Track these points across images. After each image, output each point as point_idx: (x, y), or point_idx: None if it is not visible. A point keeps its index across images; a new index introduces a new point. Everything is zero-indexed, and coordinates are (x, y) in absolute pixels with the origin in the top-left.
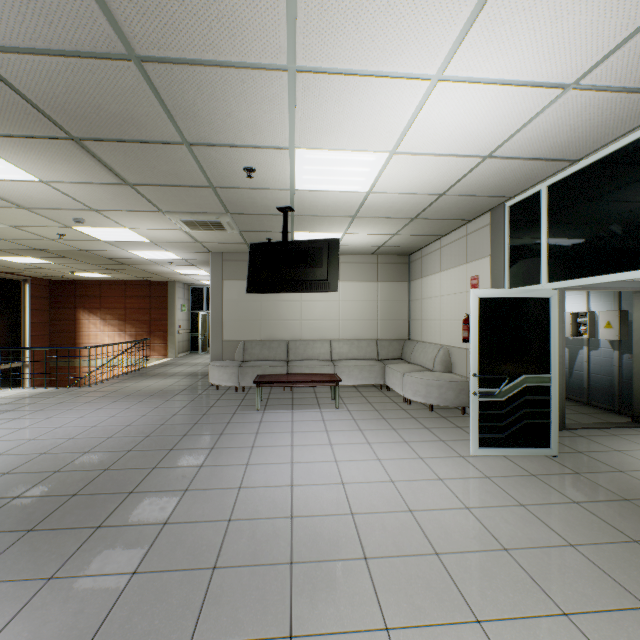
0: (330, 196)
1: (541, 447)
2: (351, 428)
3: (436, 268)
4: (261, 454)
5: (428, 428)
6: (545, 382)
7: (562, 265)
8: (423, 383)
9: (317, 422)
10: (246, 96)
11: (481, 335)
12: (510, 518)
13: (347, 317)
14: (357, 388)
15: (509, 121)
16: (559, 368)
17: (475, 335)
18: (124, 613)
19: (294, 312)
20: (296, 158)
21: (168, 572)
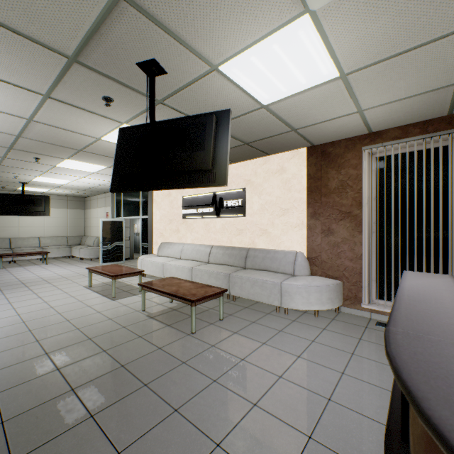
0: (48, 183)
1: (121, 261)
2: (56, 267)
3: (96, 206)
4: (19, 274)
5: (89, 263)
6: (122, 243)
7: (125, 213)
8: (88, 250)
9: (39, 267)
10: (29, 171)
11: (103, 231)
12: None
13: (50, 225)
14: (56, 259)
15: (104, 182)
16: (132, 241)
17: (101, 231)
18: (5, 288)
19: (14, 223)
20: (38, 177)
21: (10, 285)
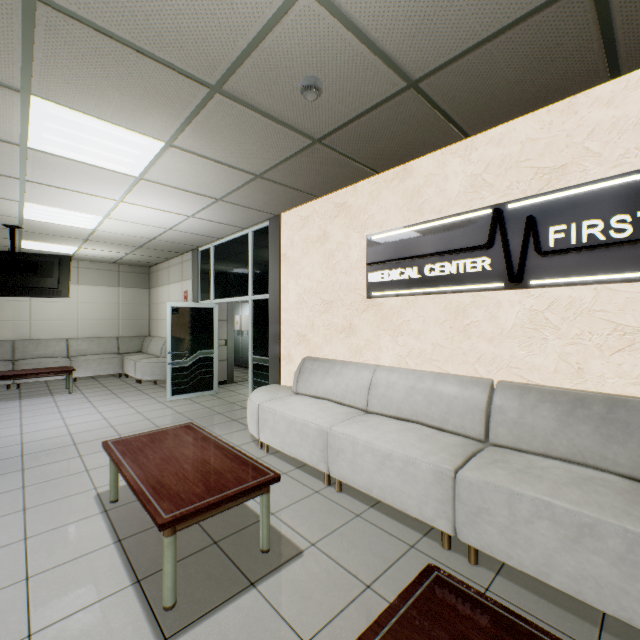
0: (61, 226)
1: (209, 390)
2: (82, 402)
3: (167, 281)
4: None
5: (147, 393)
6: (211, 354)
7: (218, 291)
8: (150, 365)
9: (49, 403)
10: None
11: (174, 329)
12: (170, 418)
13: (87, 317)
14: (97, 379)
15: (171, 220)
16: (231, 348)
17: (170, 329)
18: None
19: (22, 312)
20: (26, 206)
21: None
